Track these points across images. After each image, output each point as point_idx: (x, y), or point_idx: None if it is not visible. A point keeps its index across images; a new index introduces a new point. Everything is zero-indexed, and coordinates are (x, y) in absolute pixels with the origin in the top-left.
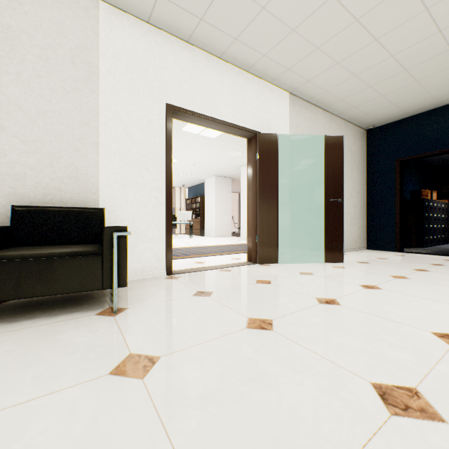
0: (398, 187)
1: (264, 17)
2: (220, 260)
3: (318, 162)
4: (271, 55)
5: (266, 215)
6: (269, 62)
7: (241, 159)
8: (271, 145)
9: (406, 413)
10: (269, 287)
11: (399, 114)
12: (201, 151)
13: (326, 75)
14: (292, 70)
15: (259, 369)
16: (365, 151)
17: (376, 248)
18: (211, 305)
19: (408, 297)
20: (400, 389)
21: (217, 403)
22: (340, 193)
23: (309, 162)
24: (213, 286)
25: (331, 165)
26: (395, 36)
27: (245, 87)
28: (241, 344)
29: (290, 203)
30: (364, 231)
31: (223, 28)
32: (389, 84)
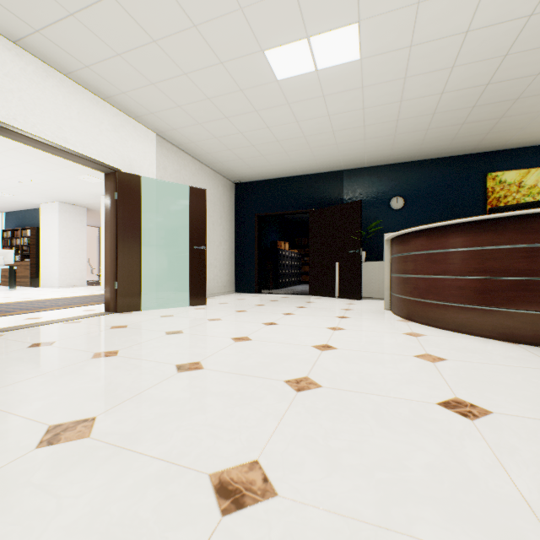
0: (258, 238)
1: (121, 62)
2: (67, 313)
3: (188, 208)
4: (132, 95)
5: (128, 259)
6: (130, 100)
7: (101, 187)
8: (134, 186)
9: (187, 370)
10: (123, 330)
11: (257, 176)
12: (34, 166)
13: (191, 130)
14: (157, 115)
15: (98, 375)
16: (234, 203)
17: (242, 291)
18: (53, 351)
19: (236, 322)
20: (191, 363)
21: (59, 395)
22: (204, 242)
23: (179, 207)
24: (56, 337)
25: (196, 214)
26: (240, 120)
27: (101, 116)
28: (85, 367)
29: (157, 247)
30: (233, 276)
31: (70, 51)
32: (244, 152)
